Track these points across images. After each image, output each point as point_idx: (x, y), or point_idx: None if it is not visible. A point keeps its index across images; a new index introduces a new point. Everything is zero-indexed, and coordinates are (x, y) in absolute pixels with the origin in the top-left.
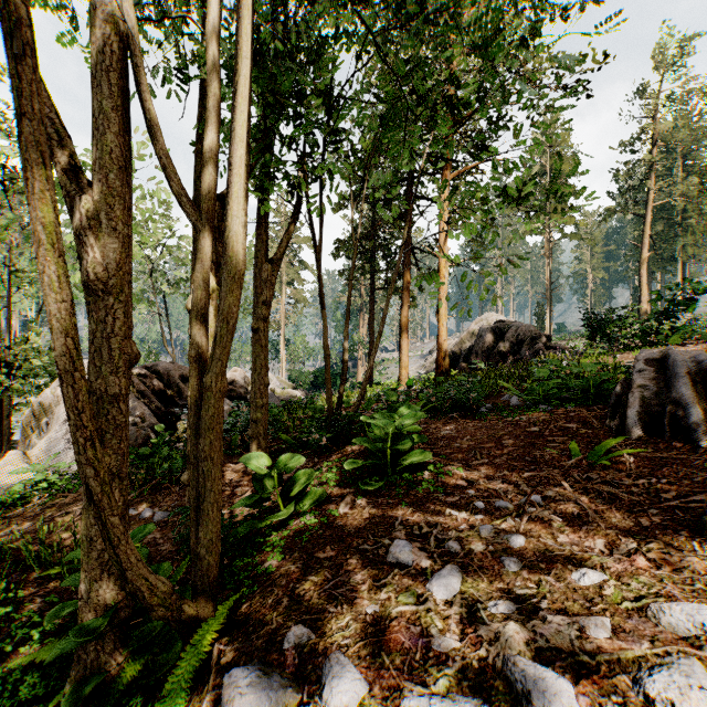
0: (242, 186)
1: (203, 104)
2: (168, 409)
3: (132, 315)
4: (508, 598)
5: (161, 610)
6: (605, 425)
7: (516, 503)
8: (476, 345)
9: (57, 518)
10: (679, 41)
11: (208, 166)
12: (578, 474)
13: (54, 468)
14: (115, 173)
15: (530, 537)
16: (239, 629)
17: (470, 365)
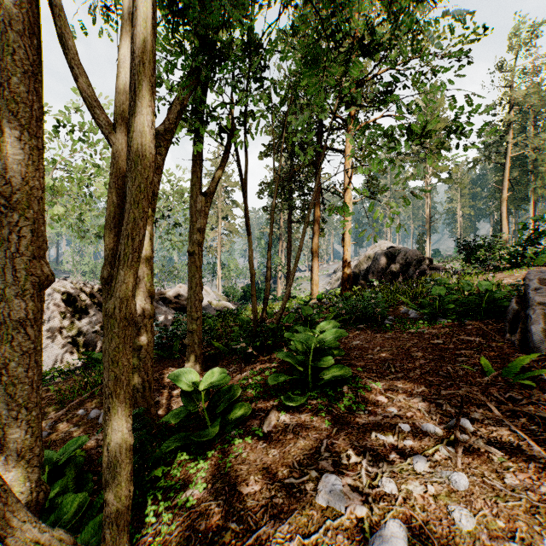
0: (148, 75)
1: None
2: None
3: (44, 234)
4: None
5: None
6: (507, 339)
7: (443, 426)
8: (373, 266)
9: None
10: (533, 25)
11: (123, 74)
12: (499, 393)
13: None
14: (19, 79)
15: (472, 475)
16: None
17: (367, 282)
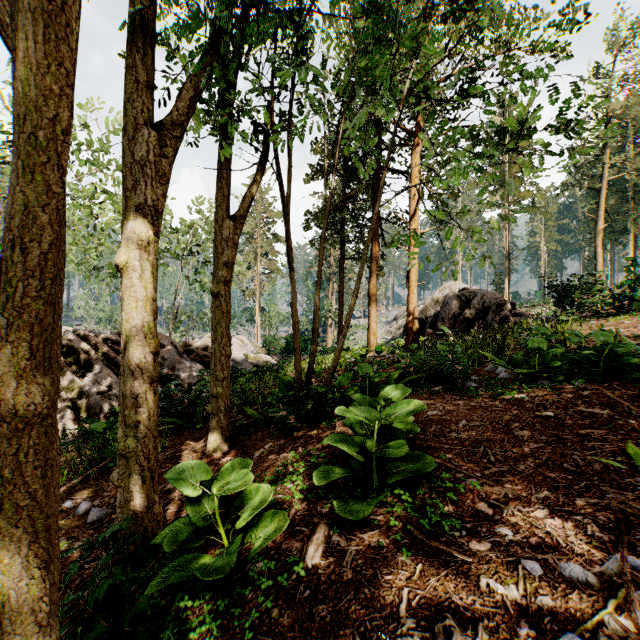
0: None
1: (135, 4)
2: None
3: None
4: None
5: None
6: None
7: (598, 570)
8: (443, 312)
9: None
10: (634, 22)
11: None
12: None
13: None
14: None
15: None
16: None
17: (436, 331)
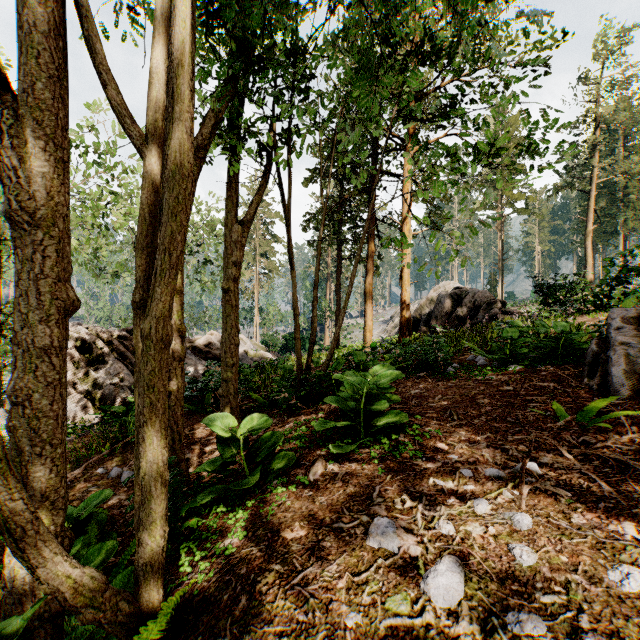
0: (187, 79)
1: None
2: None
3: (69, 255)
4: (531, 607)
5: (90, 611)
6: (585, 384)
7: (509, 471)
8: (436, 310)
9: None
10: (623, 30)
11: (156, 79)
12: (572, 437)
13: None
14: (44, 84)
15: (537, 516)
16: (186, 634)
17: (429, 328)
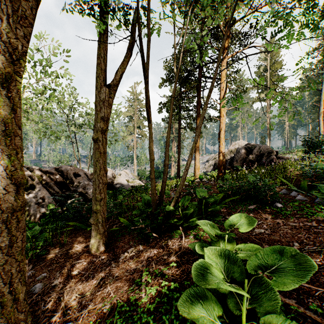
0: None
1: None
2: (64, 192)
3: None
4: None
5: None
6: None
7: None
8: (236, 156)
9: None
10: None
11: None
12: None
13: None
14: None
15: None
16: None
17: (232, 167)
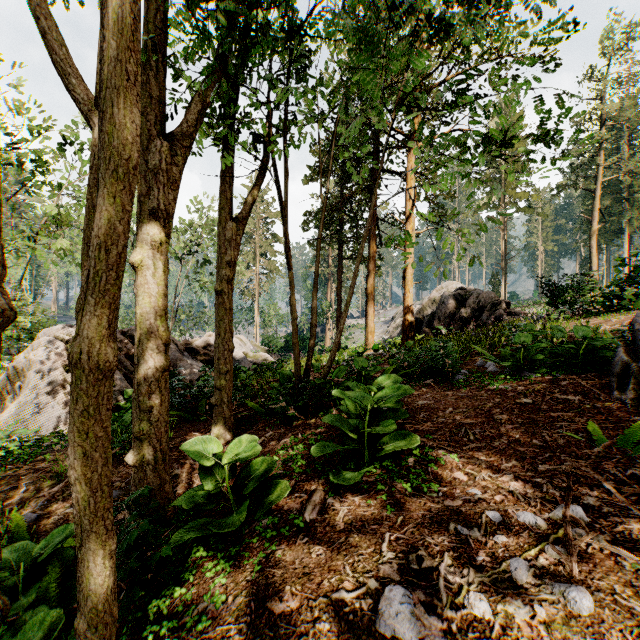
0: (126, 2)
1: (149, 26)
2: None
3: (0, 253)
4: None
5: None
6: (615, 398)
7: (547, 516)
8: (439, 311)
9: (3, 494)
10: (628, 26)
11: None
12: (617, 470)
13: (22, 433)
14: None
15: (597, 590)
16: None
17: (432, 330)
